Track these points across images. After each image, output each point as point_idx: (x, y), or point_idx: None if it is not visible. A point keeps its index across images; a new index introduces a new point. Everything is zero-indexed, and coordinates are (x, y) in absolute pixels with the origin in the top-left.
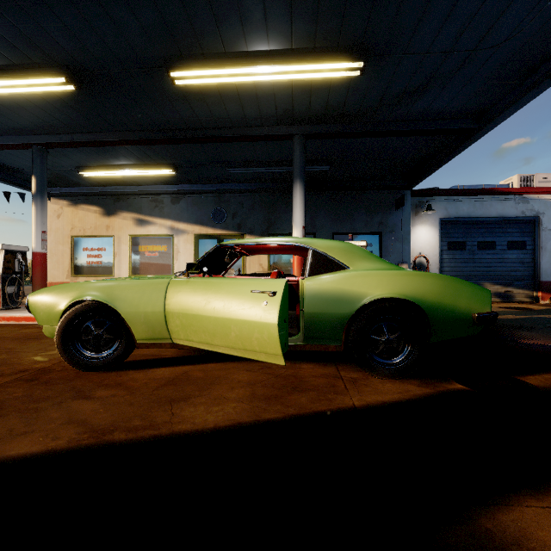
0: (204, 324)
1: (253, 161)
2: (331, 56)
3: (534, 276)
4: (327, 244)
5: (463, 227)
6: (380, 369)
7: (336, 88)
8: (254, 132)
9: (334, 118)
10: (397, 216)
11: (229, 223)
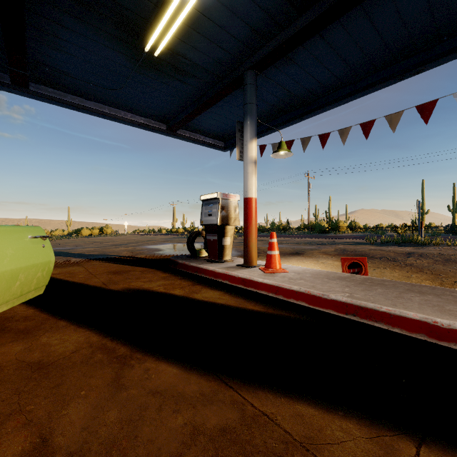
0: None
1: None
2: None
3: None
4: None
5: None
6: None
7: None
8: None
9: None
10: None
11: None
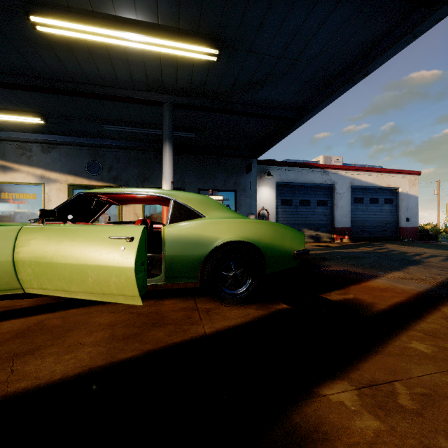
0: (59, 271)
1: (127, 121)
2: (192, 39)
3: (332, 224)
4: (187, 196)
5: (291, 189)
6: (228, 299)
7: (198, 68)
8: (126, 94)
9: (198, 93)
10: (247, 178)
11: (105, 175)
